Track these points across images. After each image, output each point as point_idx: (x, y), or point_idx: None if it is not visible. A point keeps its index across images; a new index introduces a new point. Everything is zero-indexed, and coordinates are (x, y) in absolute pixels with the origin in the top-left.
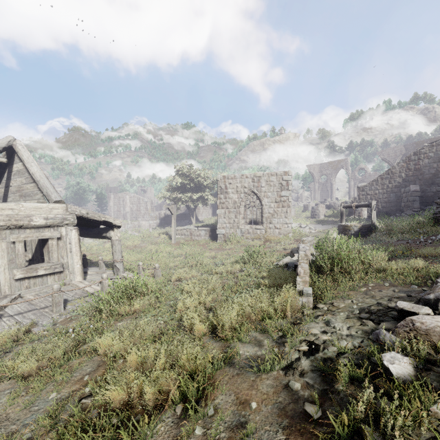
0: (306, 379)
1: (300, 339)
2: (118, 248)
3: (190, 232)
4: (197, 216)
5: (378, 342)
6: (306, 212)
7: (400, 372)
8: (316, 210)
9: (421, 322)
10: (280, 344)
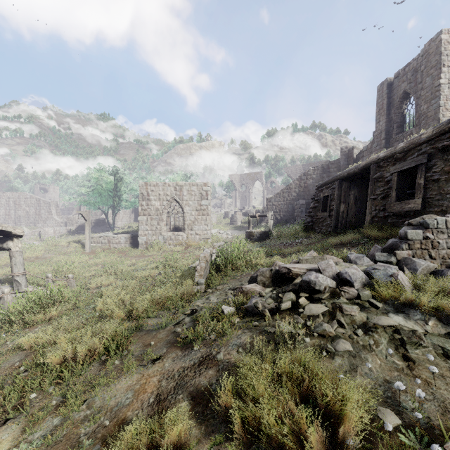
0: (185, 326)
1: (188, 309)
2: (19, 260)
3: (108, 239)
4: (116, 221)
5: (228, 302)
6: (227, 218)
7: (227, 311)
8: (234, 217)
9: (245, 288)
10: (175, 314)
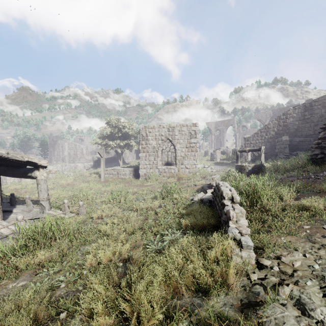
0: None
1: None
2: (44, 187)
3: (117, 171)
4: (124, 159)
5: None
6: (207, 156)
7: None
8: (214, 154)
9: None
10: None
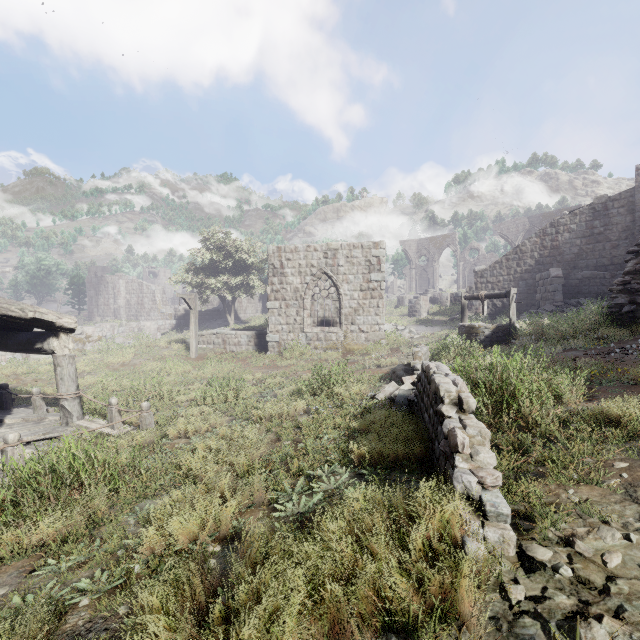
0: None
1: None
2: (68, 372)
3: (223, 338)
4: (238, 313)
5: None
6: (402, 307)
7: None
8: (416, 304)
9: None
10: None
